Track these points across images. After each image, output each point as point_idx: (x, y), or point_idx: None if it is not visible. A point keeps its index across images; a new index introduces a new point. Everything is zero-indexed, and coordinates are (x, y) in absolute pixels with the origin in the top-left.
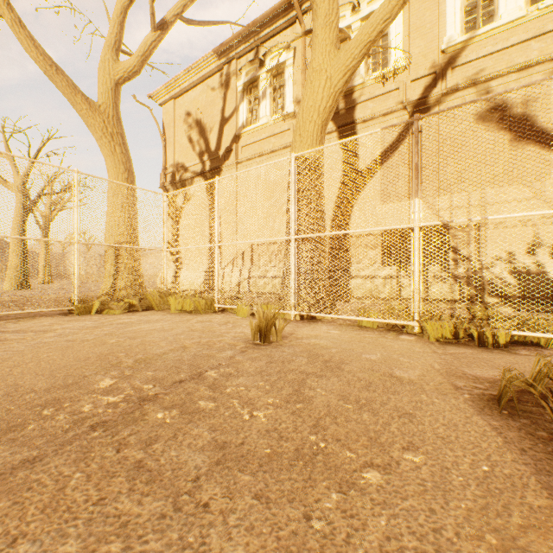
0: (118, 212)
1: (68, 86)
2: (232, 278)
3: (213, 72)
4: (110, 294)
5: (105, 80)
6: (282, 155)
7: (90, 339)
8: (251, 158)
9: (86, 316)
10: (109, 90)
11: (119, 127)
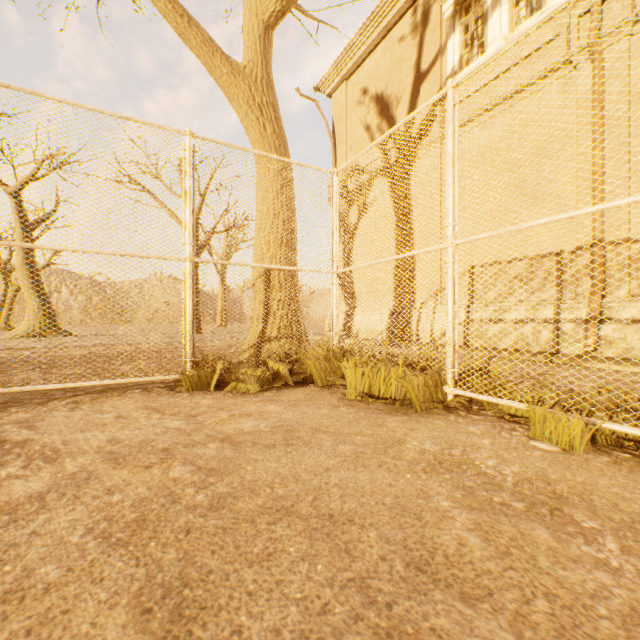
0: (257, 205)
1: (203, 43)
2: (433, 323)
3: (402, 12)
4: (257, 346)
5: (251, 26)
6: (539, 92)
7: (42, 582)
8: (468, 120)
9: (196, 396)
10: (256, 39)
11: (270, 94)
